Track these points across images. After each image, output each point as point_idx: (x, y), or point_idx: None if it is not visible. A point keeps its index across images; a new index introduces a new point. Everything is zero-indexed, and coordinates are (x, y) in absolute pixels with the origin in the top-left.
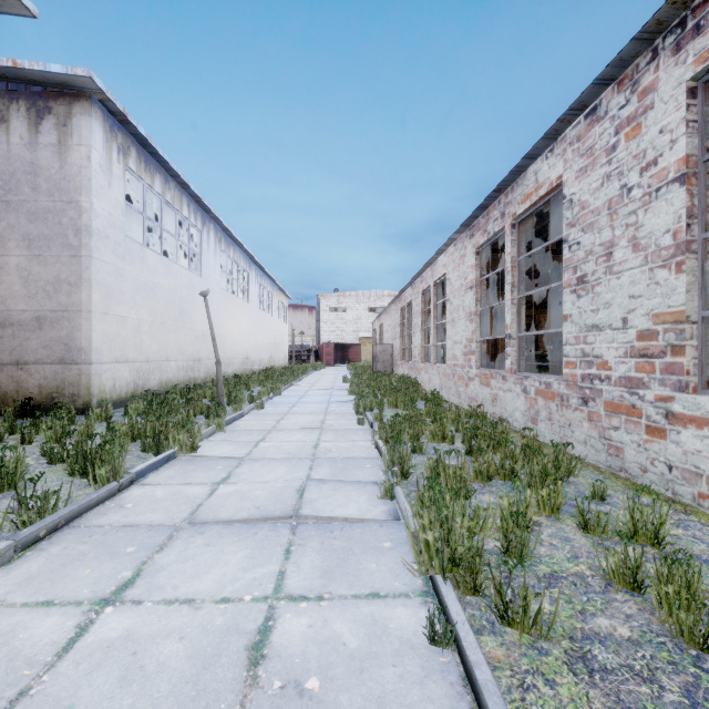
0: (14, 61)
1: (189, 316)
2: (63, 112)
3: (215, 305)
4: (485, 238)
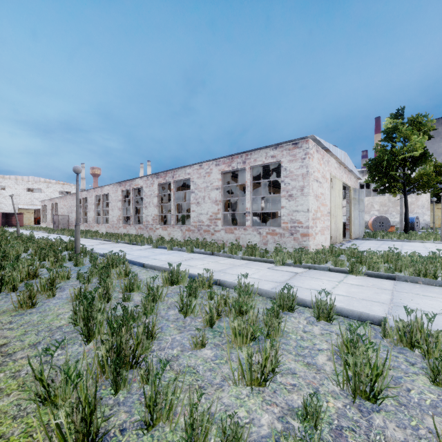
0: None
1: None
2: None
3: None
4: (125, 189)
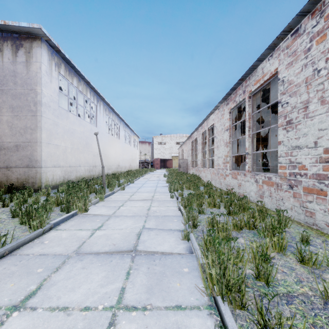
0: (5, 21)
1: (91, 145)
2: (28, 46)
3: (103, 140)
4: (234, 104)
